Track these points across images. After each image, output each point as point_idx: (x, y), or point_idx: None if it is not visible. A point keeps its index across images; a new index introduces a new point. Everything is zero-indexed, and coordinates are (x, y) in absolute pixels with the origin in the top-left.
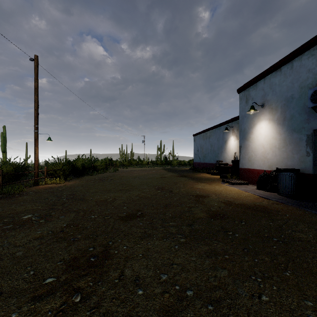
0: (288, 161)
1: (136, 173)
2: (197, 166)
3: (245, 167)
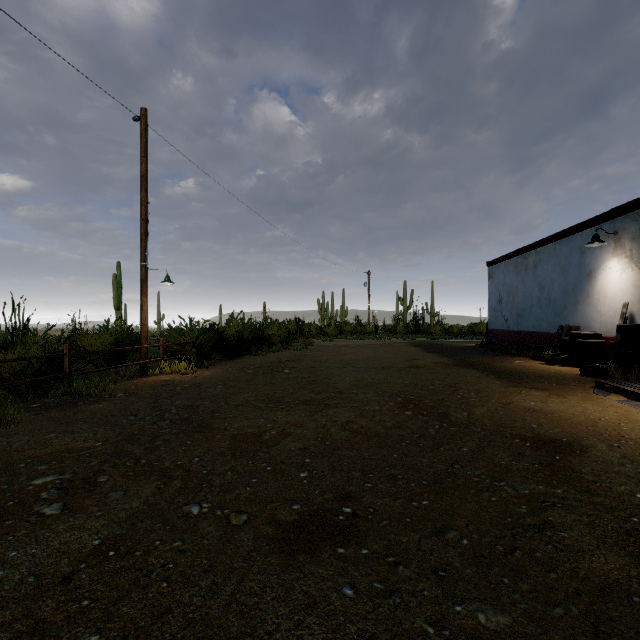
0: None
1: (350, 354)
2: (498, 338)
3: None
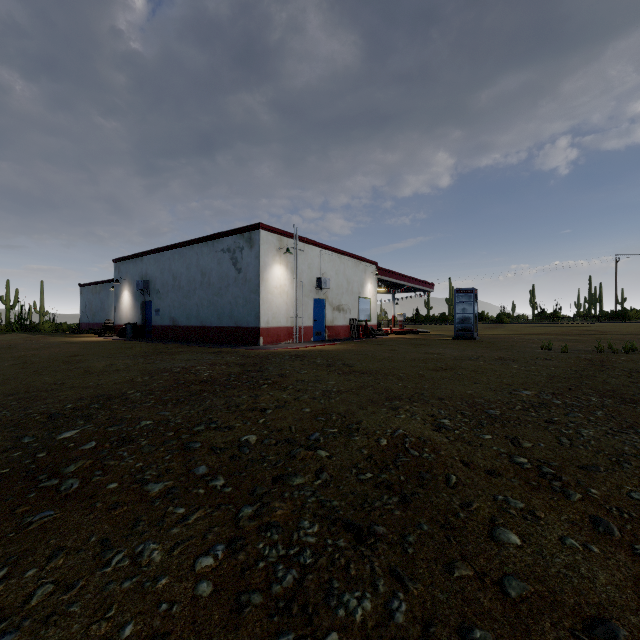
0: (135, 318)
1: None
2: (85, 328)
3: (118, 324)
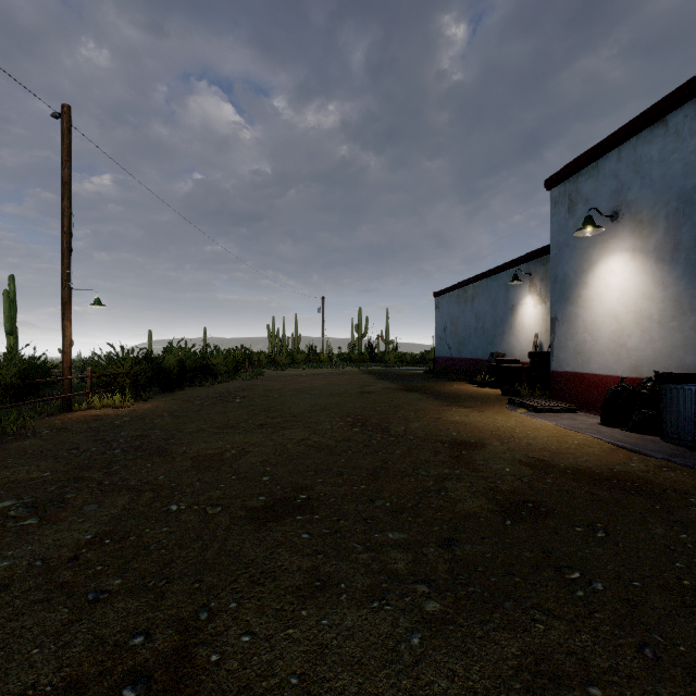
0: (687, 354)
1: (304, 382)
2: (443, 365)
3: (567, 368)
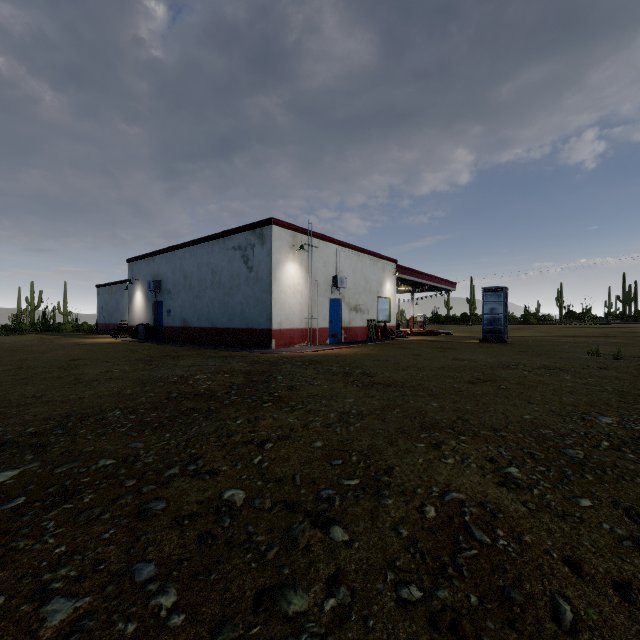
0: (147, 319)
1: None
2: (101, 328)
3: (131, 324)
